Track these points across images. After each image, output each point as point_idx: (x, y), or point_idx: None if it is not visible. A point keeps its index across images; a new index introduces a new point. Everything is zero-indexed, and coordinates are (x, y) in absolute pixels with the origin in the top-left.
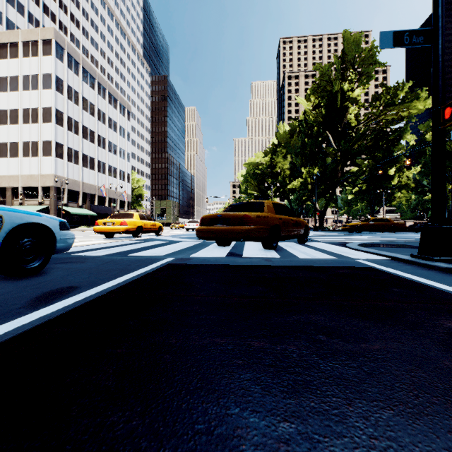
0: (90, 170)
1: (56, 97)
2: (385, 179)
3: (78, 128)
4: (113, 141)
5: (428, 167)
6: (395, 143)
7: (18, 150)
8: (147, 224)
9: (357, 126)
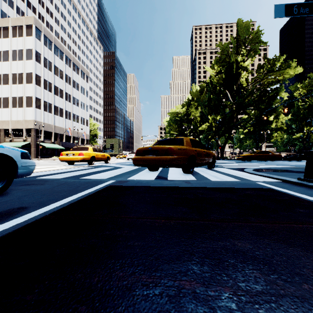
0: (60, 117)
1: (36, 66)
2: (266, 124)
3: (51, 87)
4: (76, 97)
5: (296, 115)
6: (274, 98)
7: (9, 102)
8: (99, 155)
9: (247, 86)
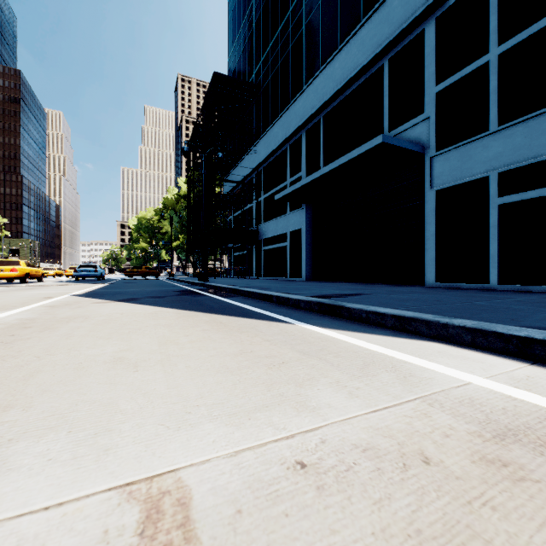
0: None
1: None
2: None
3: None
4: None
5: None
6: None
7: None
8: None
9: None
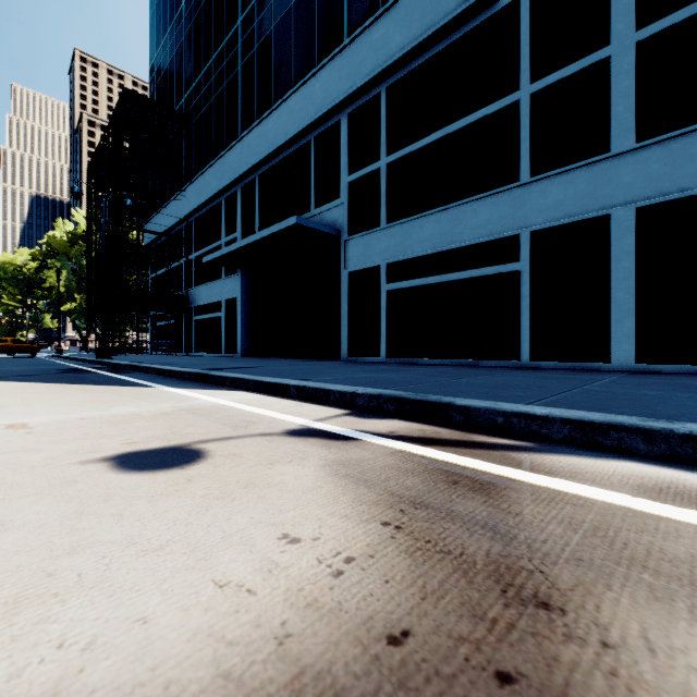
0: None
1: None
2: None
3: None
4: None
5: None
6: None
7: None
8: None
9: None
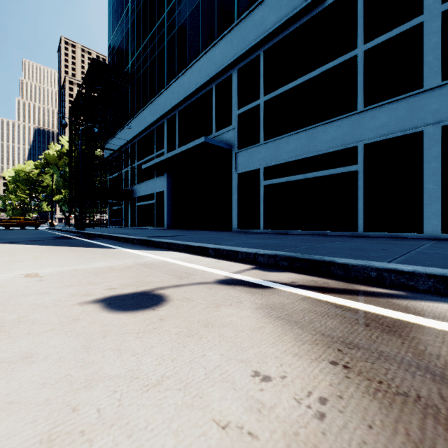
0: None
1: None
2: None
3: None
4: None
5: None
6: None
7: None
8: None
9: None
